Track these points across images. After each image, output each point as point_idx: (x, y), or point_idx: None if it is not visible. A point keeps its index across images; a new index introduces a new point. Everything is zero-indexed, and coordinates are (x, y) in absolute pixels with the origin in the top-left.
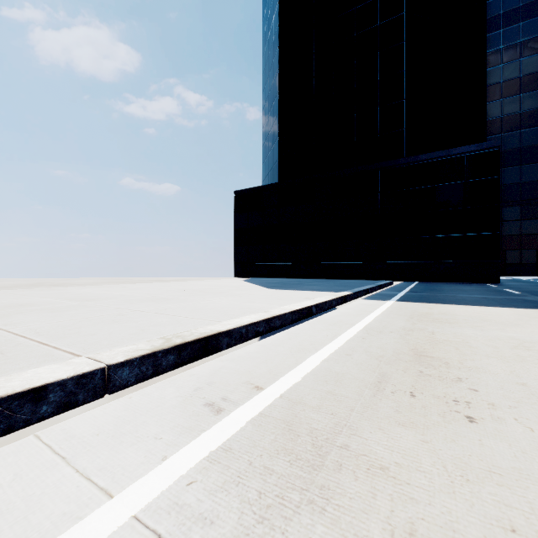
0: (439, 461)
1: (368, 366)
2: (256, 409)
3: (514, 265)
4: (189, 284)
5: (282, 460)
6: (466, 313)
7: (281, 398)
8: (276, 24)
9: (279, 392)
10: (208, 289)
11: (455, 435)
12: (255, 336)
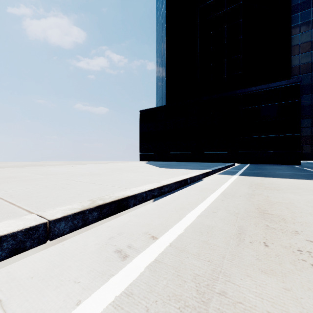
0: (304, 310)
1: (229, 221)
2: (152, 256)
3: (307, 154)
4: (112, 165)
5: (173, 306)
6: (285, 183)
7: (170, 247)
8: (164, 12)
9: (168, 242)
10: (123, 168)
11: (309, 283)
12: (151, 198)
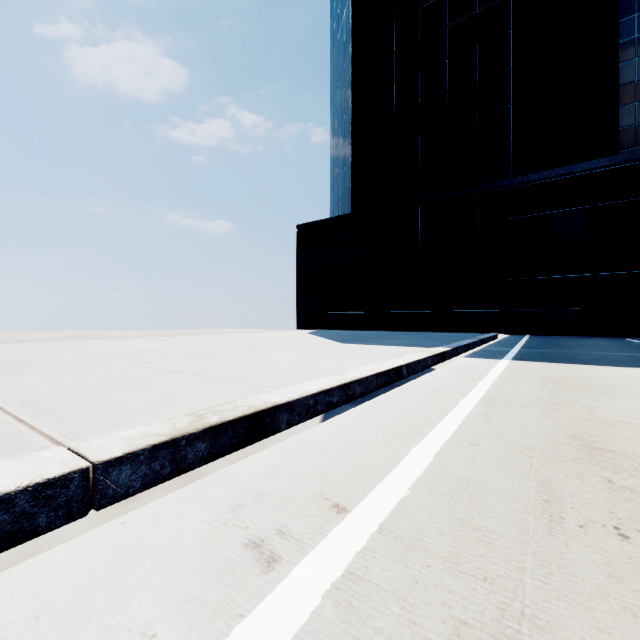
0: None
1: (514, 468)
2: (339, 561)
3: None
4: (242, 337)
5: None
6: (620, 377)
7: (381, 534)
8: (347, 20)
9: (376, 521)
10: (264, 343)
11: None
12: (326, 409)
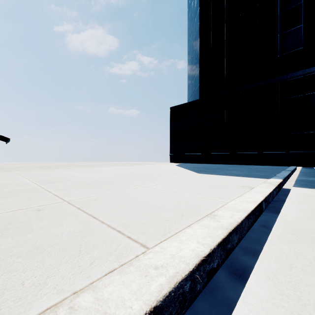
0: None
1: None
2: None
3: None
4: (138, 168)
5: None
6: None
7: None
8: None
9: None
10: (149, 172)
11: None
12: (206, 282)
